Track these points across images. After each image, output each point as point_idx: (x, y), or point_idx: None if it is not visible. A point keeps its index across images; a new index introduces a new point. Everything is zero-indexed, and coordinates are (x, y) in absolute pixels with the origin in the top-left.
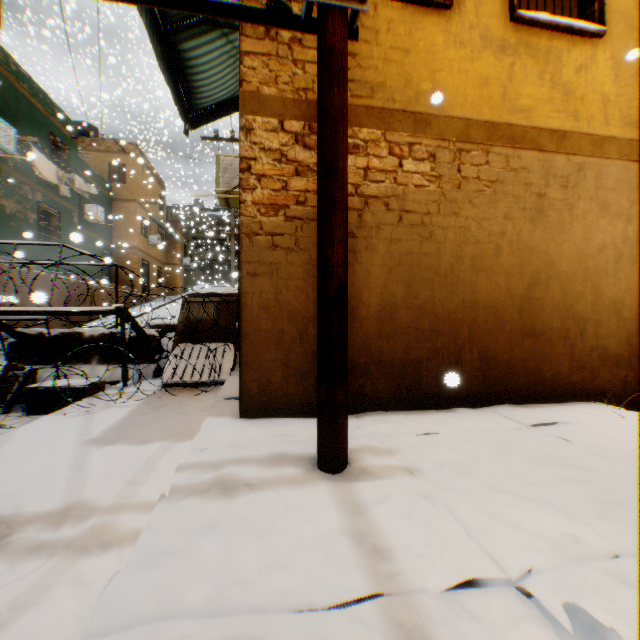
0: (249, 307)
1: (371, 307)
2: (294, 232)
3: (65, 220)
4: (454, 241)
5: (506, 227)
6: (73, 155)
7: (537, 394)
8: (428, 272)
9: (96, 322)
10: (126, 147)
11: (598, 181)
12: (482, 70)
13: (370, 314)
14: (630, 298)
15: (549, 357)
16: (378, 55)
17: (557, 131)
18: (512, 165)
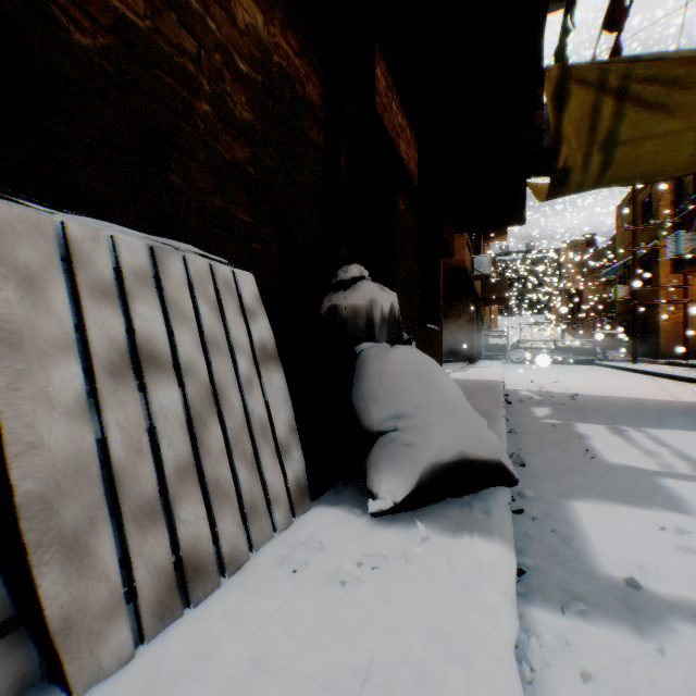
0: (659, 339)
1: (689, 339)
2: (669, 325)
3: None
4: None
5: None
6: None
7: None
8: None
9: None
10: None
11: None
12: None
13: (689, 340)
14: None
15: None
16: (691, 289)
17: None
18: None
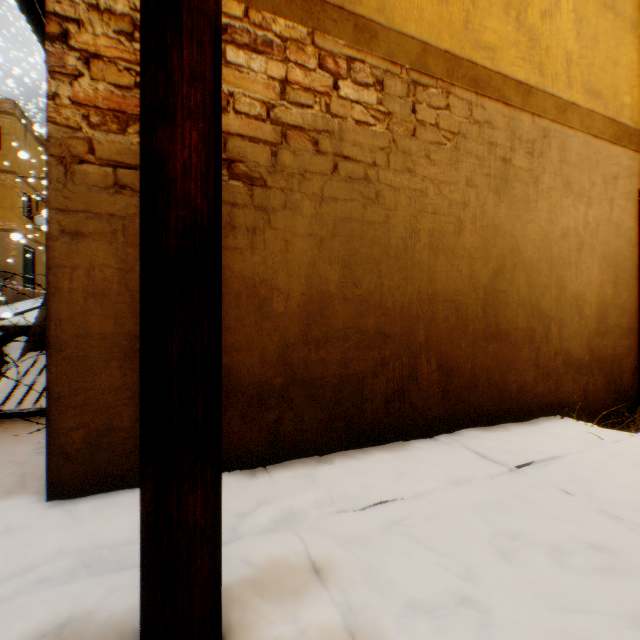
0: (66, 293)
1: (292, 298)
2: None
3: None
4: (408, 208)
5: (469, 196)
6: None
7: (503, 412)
8: (374, 249)
9: None
10: (1, 105)
11: (562, 153)
12: None
13: (290, 308)
14: (591, 293)
15: (515, 365)
16: None
17: (523, 84)
18: (476, 117)
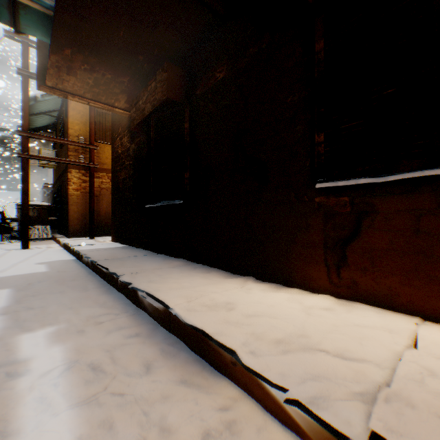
0: (71, 212)
1: (103, 213)
2: (83, 195)
3: None
4: None
5: None
6: None
7: None
8: None
9: None
10: None
11: None
12: None
13: (103, 214)
14: None
15: None
16: (105, 156)
17: None
18: None
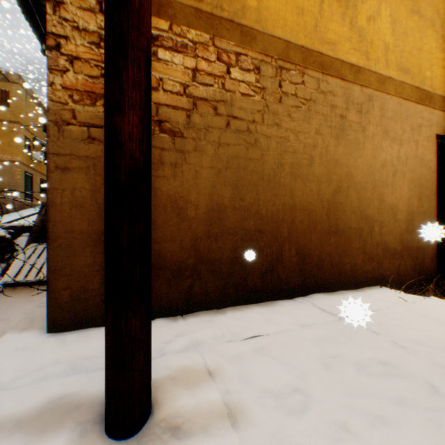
0: (59, 205)
1: (200, 208)
2: None
3: None
4: (276, 149)
5: (318, 141)
6: None
7: (341, 283)
8: (253, 176)
9: None
10: (10, 77)
11: (382, 111)
12: (299, 1)
13: (199, 215)
14: (402, 204)
15: (349, 252)
16: None
17: (355, 66)
18: (322, 88)
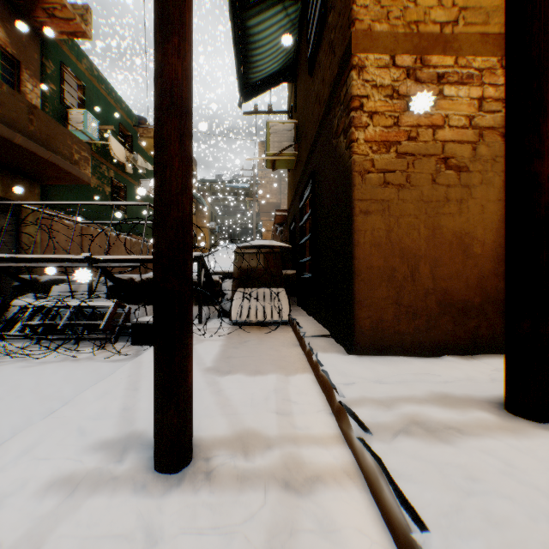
0: (361, 245)
1: (485, 244)
2: (405, 168)
3: (128, 192)
4: None
5: None
6: (134, 140)
7: None
8: None
9: (150, 274)
10: None
11: None
12: None
13: (484, 251)
14: None
15: None
16: None
17: None
18: None
